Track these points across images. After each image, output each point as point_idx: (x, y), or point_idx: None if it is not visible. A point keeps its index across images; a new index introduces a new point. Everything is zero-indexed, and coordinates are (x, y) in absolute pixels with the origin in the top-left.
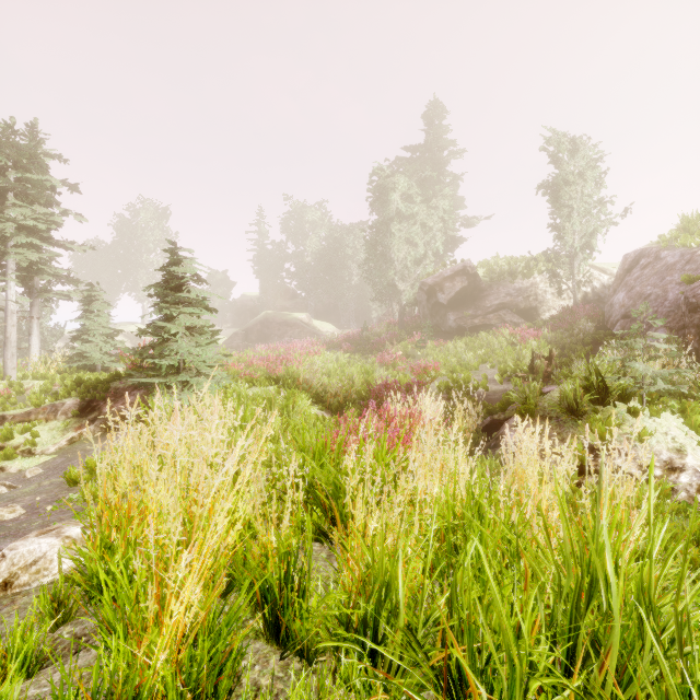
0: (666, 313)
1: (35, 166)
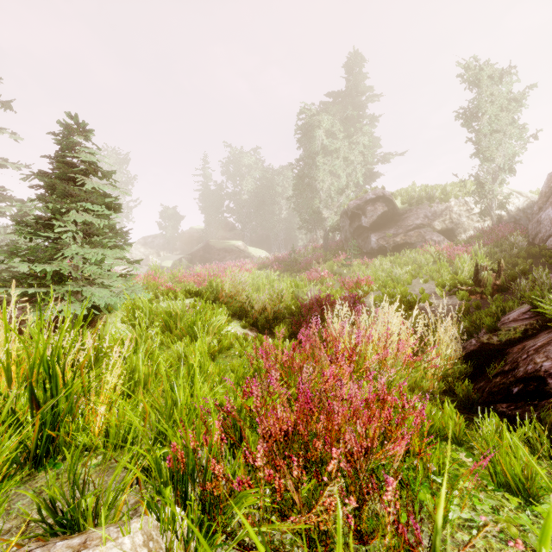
0: None
1: None
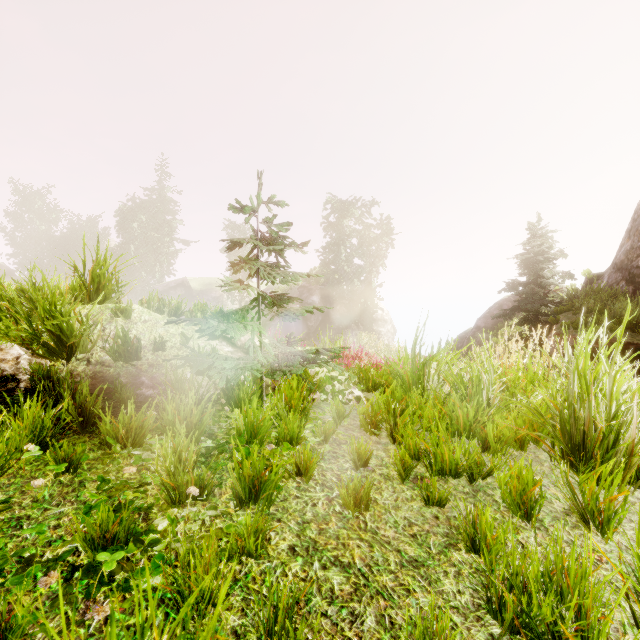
0: None
1: None
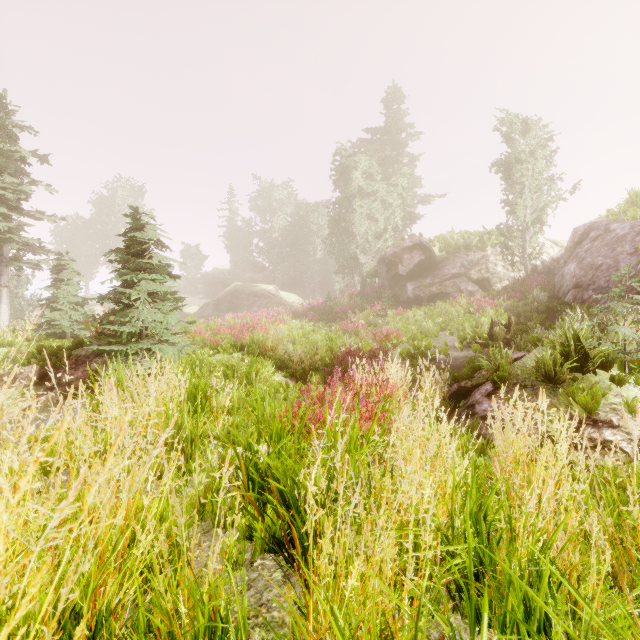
0: (618, 282)
1: (2, 136)
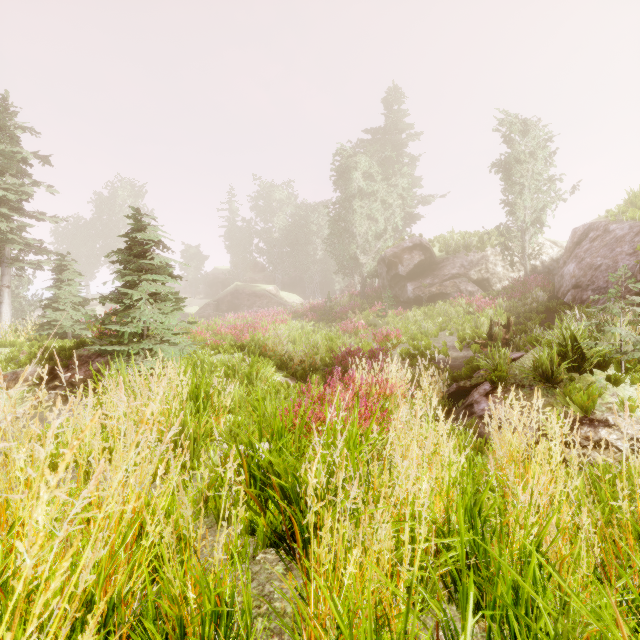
0: (617, 282)
1: (4, 137)
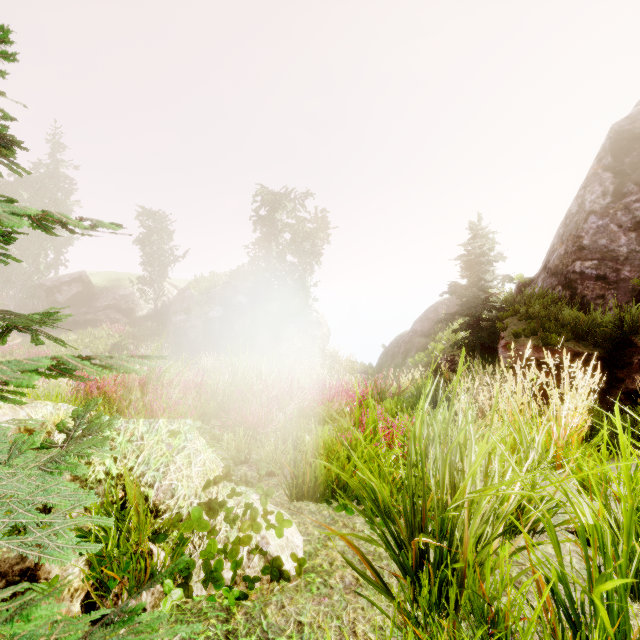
0: None
1: None
